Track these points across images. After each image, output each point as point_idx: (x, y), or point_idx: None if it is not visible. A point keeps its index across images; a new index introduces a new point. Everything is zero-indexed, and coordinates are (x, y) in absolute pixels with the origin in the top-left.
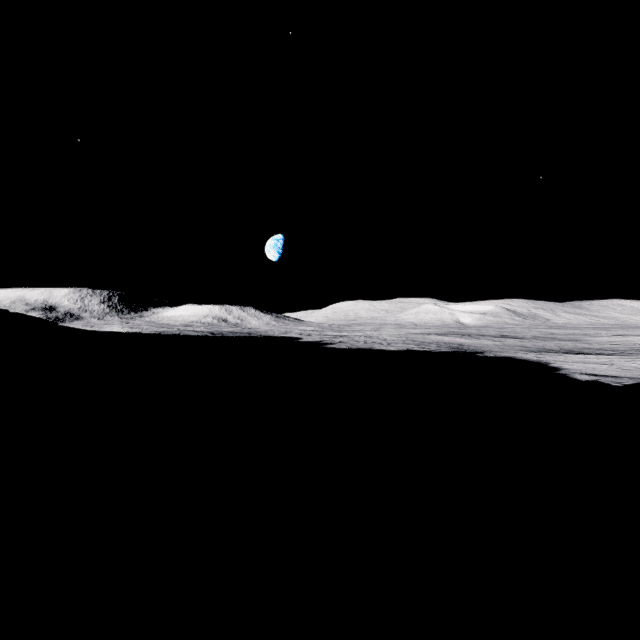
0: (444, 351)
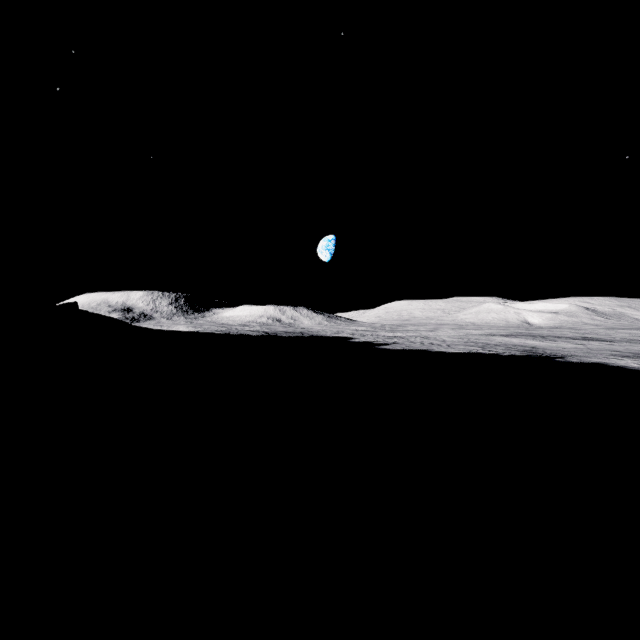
0: (515, 355)
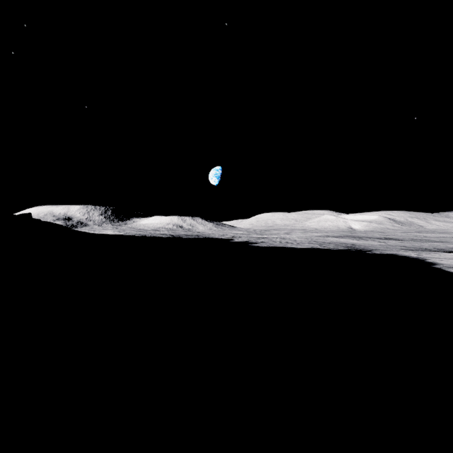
0: (340, 249)
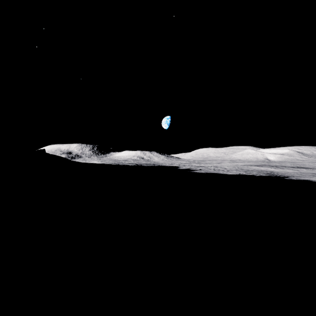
0: (262, 175)
